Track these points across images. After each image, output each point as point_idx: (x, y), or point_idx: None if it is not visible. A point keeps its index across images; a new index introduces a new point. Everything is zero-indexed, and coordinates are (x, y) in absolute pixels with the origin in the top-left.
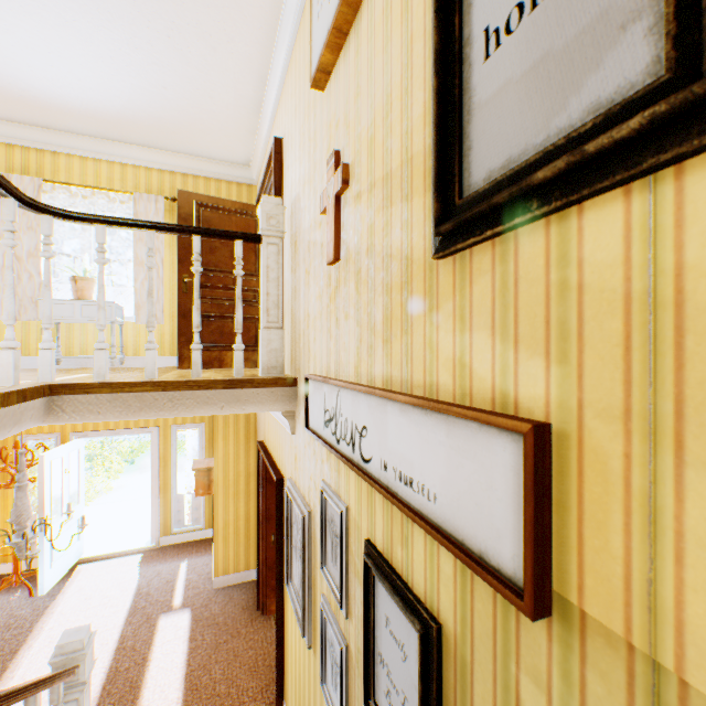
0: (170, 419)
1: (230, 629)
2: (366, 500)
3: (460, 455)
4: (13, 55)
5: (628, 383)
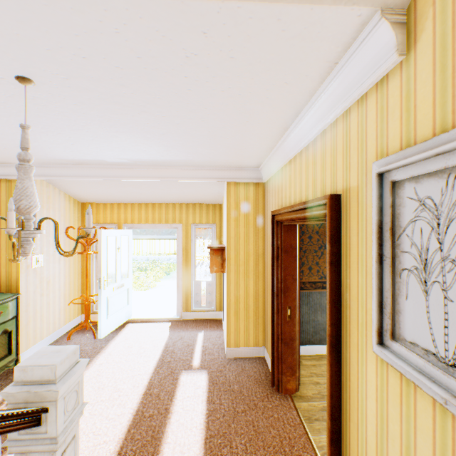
0: (190, 219)
1: (245, 399)
2: None
3: None
4: None
5: None
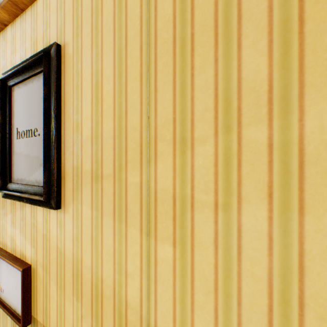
0: None
1: None
2: None
3: (10, 274)
4: None
5: (44, 256)
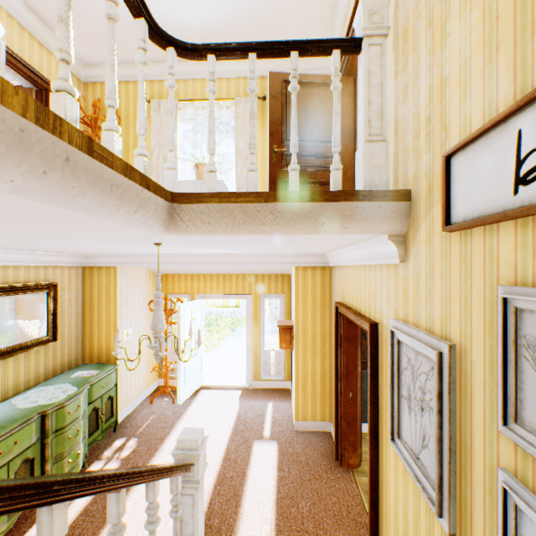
0: (259, 289)
1: (311, 470)
2: None
3: None
4: None
5: None
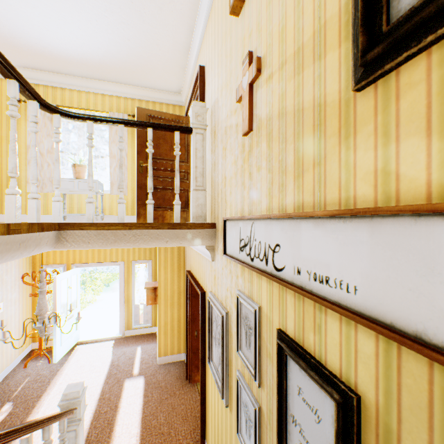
0: (131, 257)
1: (168, 391)
2: (277, 300)
3: (388, 249)
4: (38, 23)
5: None
